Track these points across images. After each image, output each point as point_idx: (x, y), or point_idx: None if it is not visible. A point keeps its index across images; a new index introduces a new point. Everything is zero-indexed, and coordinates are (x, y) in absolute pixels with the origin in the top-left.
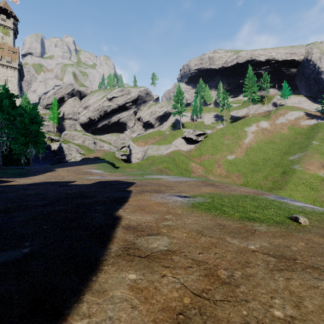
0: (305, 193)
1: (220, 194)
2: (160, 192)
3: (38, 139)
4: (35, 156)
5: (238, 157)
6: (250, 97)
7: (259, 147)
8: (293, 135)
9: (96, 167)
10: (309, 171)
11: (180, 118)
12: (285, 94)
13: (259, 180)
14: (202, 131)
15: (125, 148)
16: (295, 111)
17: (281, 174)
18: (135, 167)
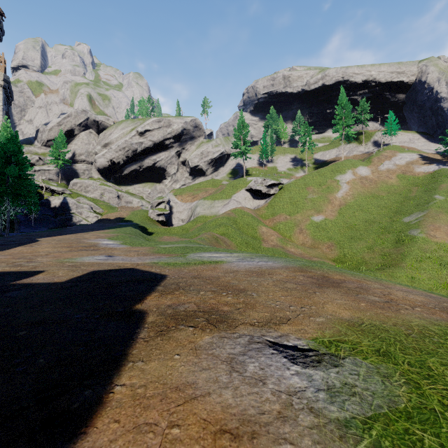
0: (433, 273)
1: (386, 327)
2: (223, 323)
3: (19, 190)
4: (24, 217)
5: (329, 218)
6: (342, 133)
7: (358, 203)
8: (405, 186)
9: (111, 235)
10: (435, 239)
11: (243, 161)
12: (391, 129)
13: (362, 252)
14: (276, 181)
15: (163, 204)
16: (406, 153)
17: (394, 243)
18: (178, 233)
